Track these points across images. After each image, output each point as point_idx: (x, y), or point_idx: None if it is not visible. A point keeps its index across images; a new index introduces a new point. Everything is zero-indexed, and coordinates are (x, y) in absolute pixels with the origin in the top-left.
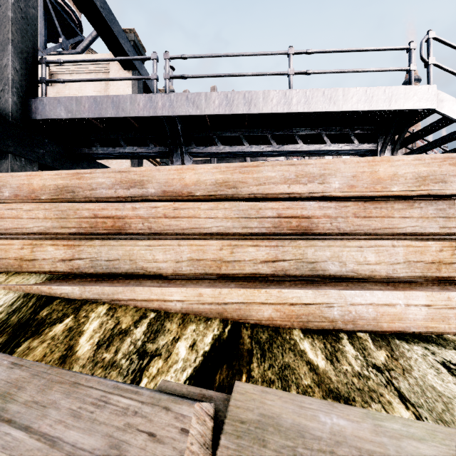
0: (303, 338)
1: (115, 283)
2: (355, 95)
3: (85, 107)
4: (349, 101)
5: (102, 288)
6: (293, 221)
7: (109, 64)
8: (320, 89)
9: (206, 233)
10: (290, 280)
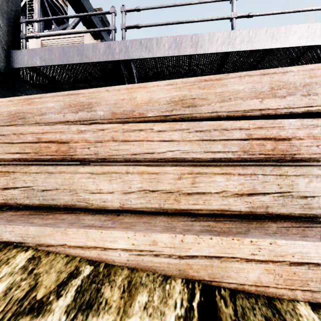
0: None
1: (49, 219)
2: (297, 32)
3: (56, 55)
4: (291, 38)
5: (27, 228)
6: (268, 143)
7: (83, 36)
8: (263, 28)
9: (159, 158)
10: (272, 220)
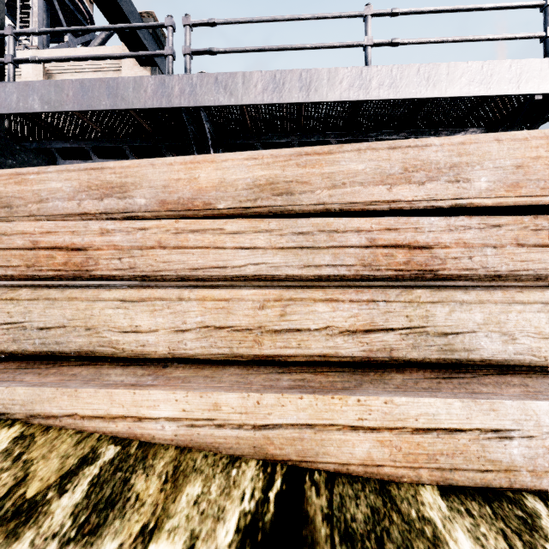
0: (448, 514)
1: (50, 374)
2: (466, 74)
3: (69, 95)
4: (456, 82)
5: (12, 389)
6: (399, 253)
7: (121, 60)
8: (414, 65)
9: (235, 276)
10: (399, 369)
